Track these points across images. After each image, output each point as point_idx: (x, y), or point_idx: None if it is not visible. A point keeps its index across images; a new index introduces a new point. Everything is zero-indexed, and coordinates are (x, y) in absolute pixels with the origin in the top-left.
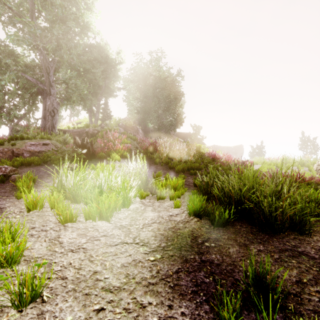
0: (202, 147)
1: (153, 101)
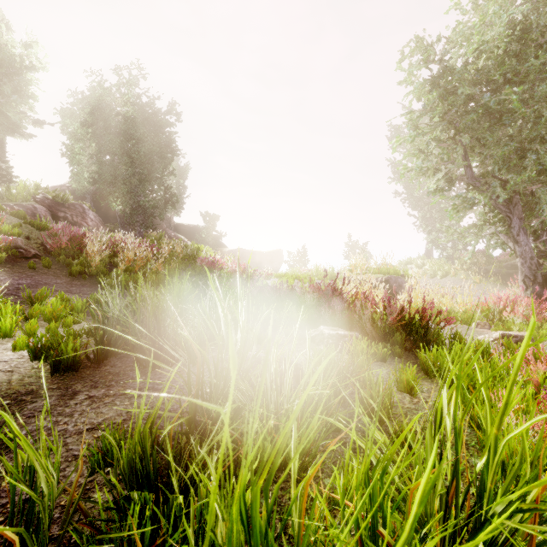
0: (205, 250)
1: (118, 159)
